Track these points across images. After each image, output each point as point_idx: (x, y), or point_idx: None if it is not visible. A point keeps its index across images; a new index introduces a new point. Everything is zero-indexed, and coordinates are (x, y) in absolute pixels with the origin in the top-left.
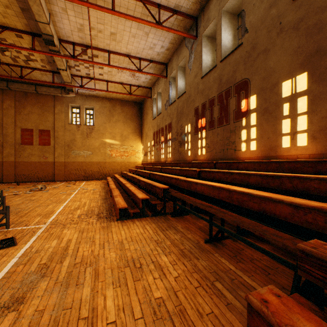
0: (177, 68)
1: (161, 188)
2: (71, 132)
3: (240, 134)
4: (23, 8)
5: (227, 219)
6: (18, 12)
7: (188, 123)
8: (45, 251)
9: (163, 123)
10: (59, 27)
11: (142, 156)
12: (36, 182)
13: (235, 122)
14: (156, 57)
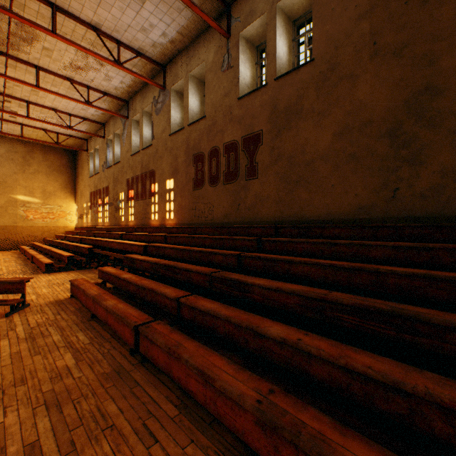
0: (113, 134)
1: (86, 248)
2: None
3: (152, 207)
4: None
5: (117, 257)
6: None
7: (122, 191)
8: None
9: (101, 185)
10: None
11: (76, 218)
12: None
13: (149, 198)
14: (91, 117)
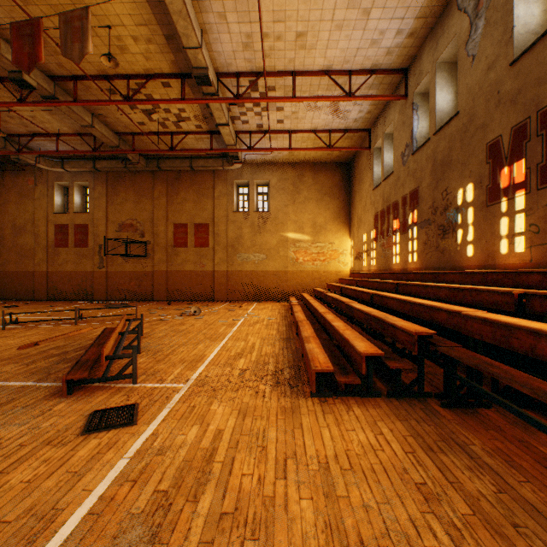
0: (432, 68)
1: (411, 334)
2: (236, 225)
3: None
4: (168, 36)
5: None
6: (162, 45)
7: (465, 182)
8: (173, 453)
9: (398, 192)
10: (216, 52)
11: (350, 260)
12: (190, 301)
13: None
14: (383, 61)
